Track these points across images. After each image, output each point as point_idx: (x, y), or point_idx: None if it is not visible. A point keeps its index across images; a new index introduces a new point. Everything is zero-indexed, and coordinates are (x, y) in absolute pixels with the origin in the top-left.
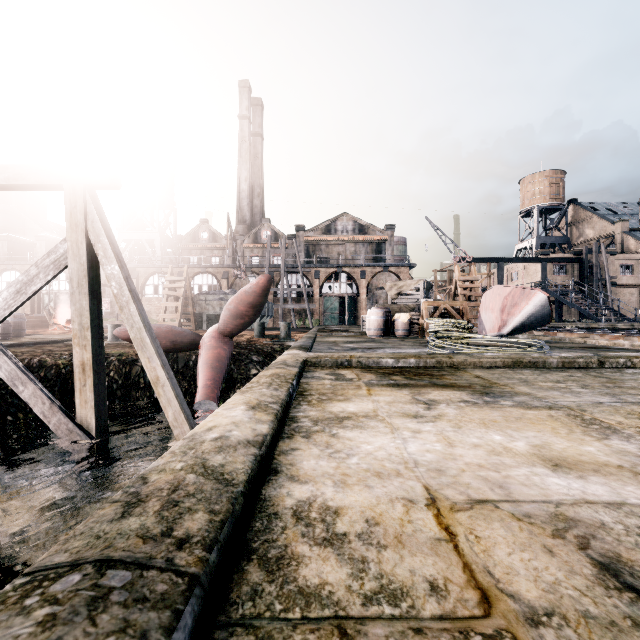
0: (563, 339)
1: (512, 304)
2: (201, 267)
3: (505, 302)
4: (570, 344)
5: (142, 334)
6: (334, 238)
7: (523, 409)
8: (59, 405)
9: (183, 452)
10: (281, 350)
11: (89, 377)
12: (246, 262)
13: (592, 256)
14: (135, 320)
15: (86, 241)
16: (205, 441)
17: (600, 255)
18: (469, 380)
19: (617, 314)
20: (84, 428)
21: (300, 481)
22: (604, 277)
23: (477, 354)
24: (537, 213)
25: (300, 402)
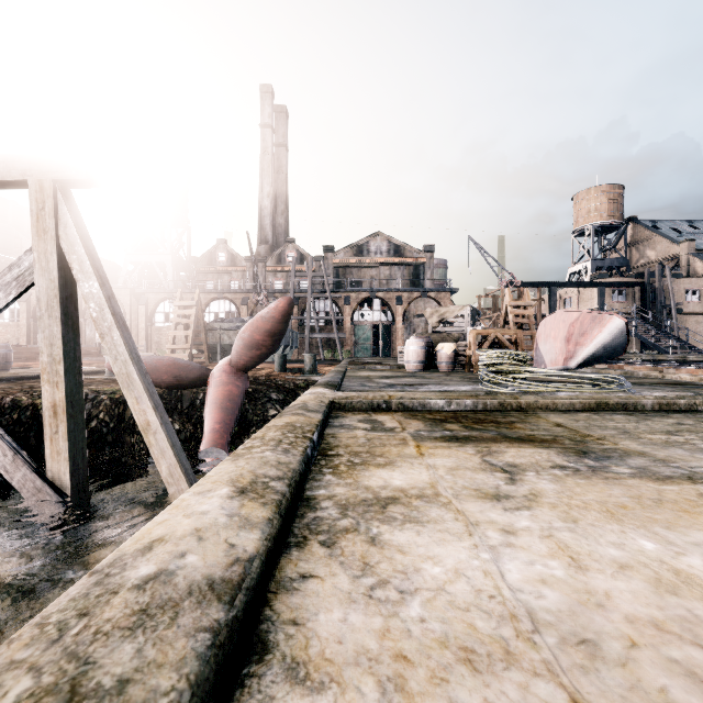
0: (635, 373)
1: (581, 332)
2: (218, 292)
3: (571, 330)
4: (646, 379)
5: (128, 368)
6: (367, 260)
7: (653, 482)
8: (25, 457)
9: (60, 626)
10: (305, 386)
11: (62, 422)
12: (268, 287)
13: (655, 280)
14: (119, 351)
15: (57, 251)
16: (121, 589)
17: (664, 279)
18: (550, 430)
19: (685, 345)
20: (56, 486)
21: (309, 682)
22: (668, 303)
23: (548, 393)
24: (593, 232)
25: (322, 468)
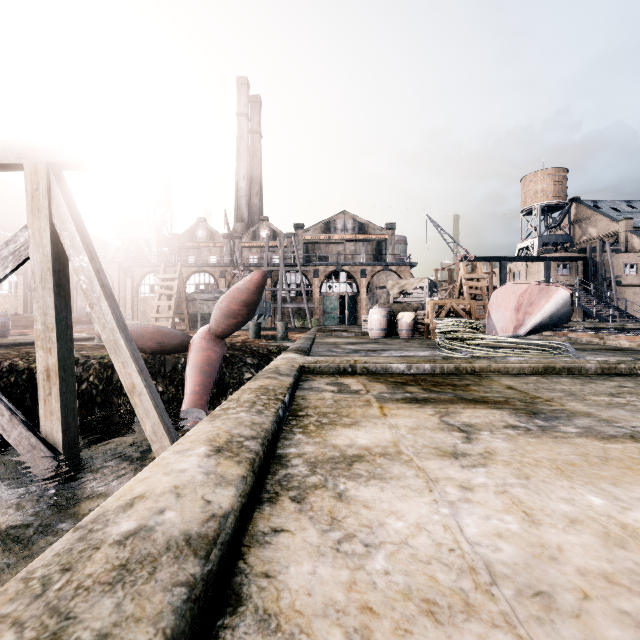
0: (579, 340)
1: (529, 302)
2: (198, 266)
3: (521, 300)
4: (589, 346)
5: (115, 335)
6: (334, 237)
7: (598, 441)
8: (20, 417)
9: (44, 581)
10: (278, 352)
11: (55, 385)
12: (244, 261)
13: (596, 255)
14: (107, 319)
15: (50, 228)
16: (102, 544)
17: (604, 254)
18: (502, 392)
19: (624, 314)
20: (49, 443)
21: (280, 634)
22: (608, 276)
23: (500, 358)
24: (539, 211)
25: (293, 428)
